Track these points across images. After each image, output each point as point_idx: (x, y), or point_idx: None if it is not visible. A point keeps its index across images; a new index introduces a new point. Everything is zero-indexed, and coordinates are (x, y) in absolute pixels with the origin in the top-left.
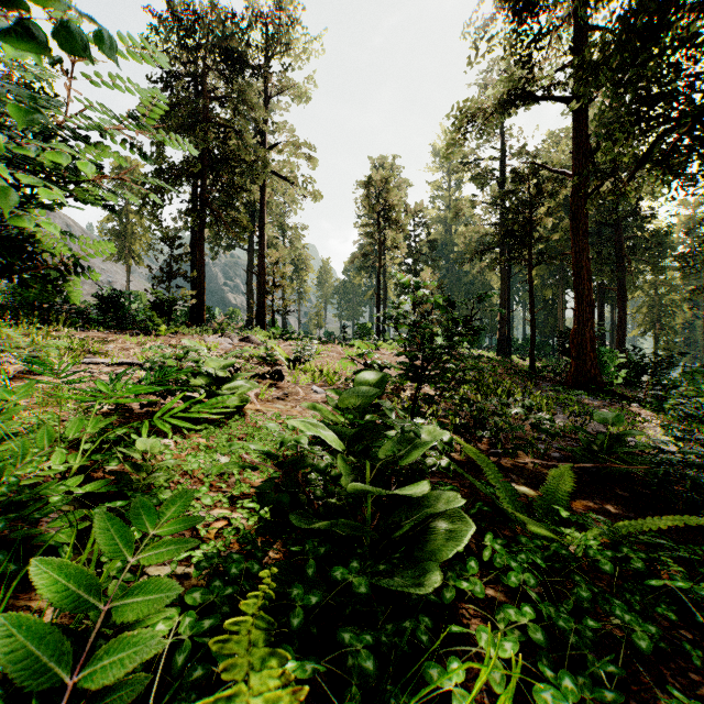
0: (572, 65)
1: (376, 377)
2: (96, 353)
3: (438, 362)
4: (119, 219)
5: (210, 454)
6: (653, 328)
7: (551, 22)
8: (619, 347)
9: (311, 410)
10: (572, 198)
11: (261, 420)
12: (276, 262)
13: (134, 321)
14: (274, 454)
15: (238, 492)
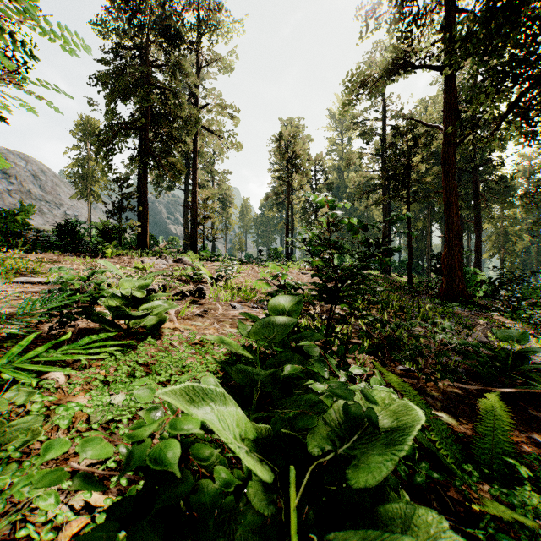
0: (445, 38)
1: (292, 301)
2: (36, 273)
3: (352, 283)
4: (82, 165)
5: (99, 395)
6: (500, 252)
7: (427, 4)
8: (476, 266)
9: (228, 327)
10: (443, 147)
11: (175, 342)
12: (206, 199)
13: (88, 246)
14: (144, 439)
15: (114, 462)
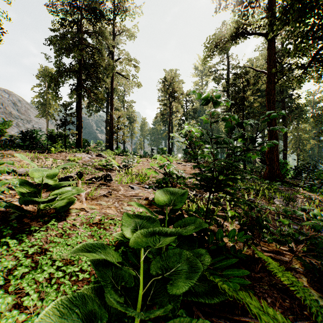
0: (269, 15)
1: (178, 192)
2: None
3: (226, 173)
4: (42, 96)
5: None
6: (297, 150)
7: None
8: (284, 159)
9: (126, 205)
10: (267, 84)
11: (75, 224)
12: (119, 117)
13: (42, 146)
14: None
15: None
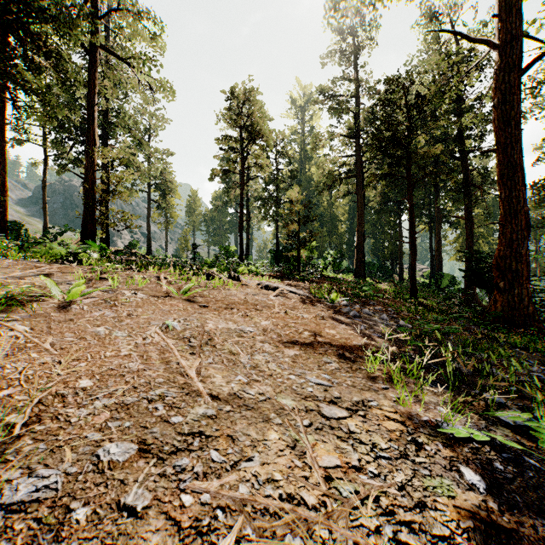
0: None
1: None
2: None
3: None
4: None
5: None
6: None
7: None
8: None
9: None
10: (500, 74)
11: None
12: (110, 163)
13: None
14: None
15: None
